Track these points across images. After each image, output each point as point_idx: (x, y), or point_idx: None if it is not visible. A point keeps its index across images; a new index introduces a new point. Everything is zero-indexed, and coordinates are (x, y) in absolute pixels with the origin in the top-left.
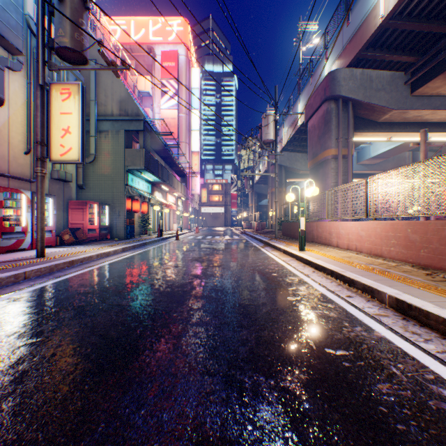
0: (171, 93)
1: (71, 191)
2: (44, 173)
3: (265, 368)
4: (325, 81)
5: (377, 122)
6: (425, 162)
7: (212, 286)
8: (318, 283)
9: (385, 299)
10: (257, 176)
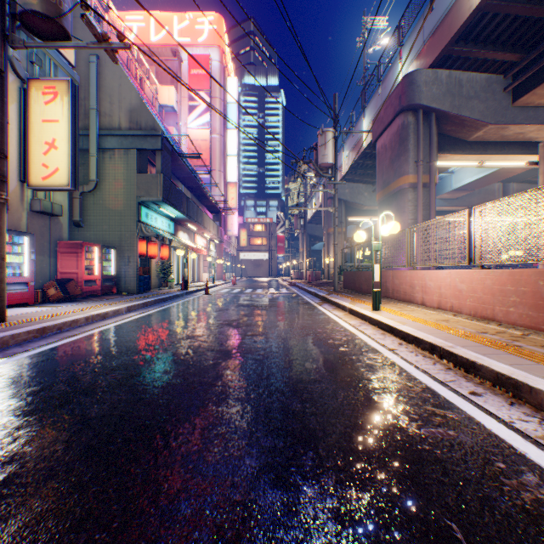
0: (201, 108)
1: (61, 229)
2: (4, 198)
3: None
4: (400, 87)
5: (466, 141)
6: None
7: (248, 373)
8: (414, 365)
9: None
10: (309, 214)
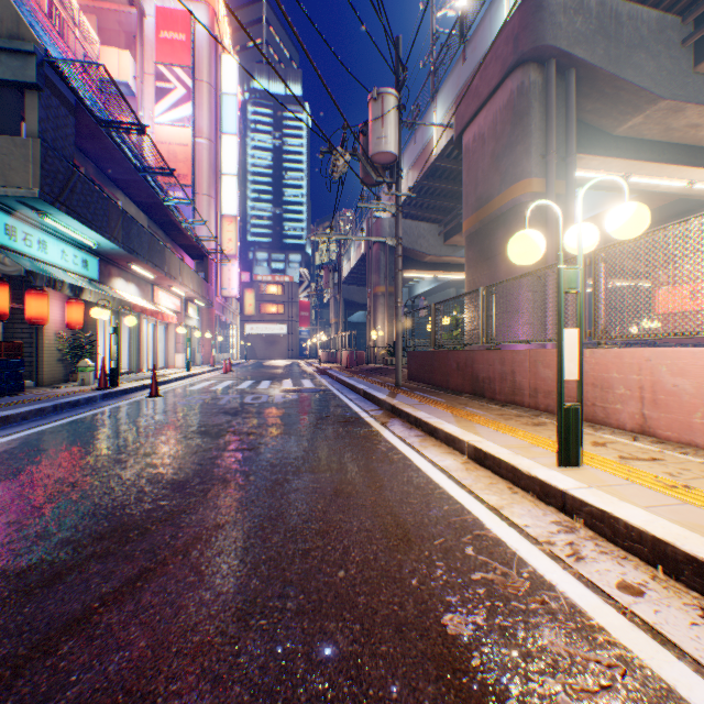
0: (177, 94)
1: None
2: None
3: None
4: (517, 18)
5: (612, 135)
6: None
7: None
8: None
9: None
10: (346, 270)
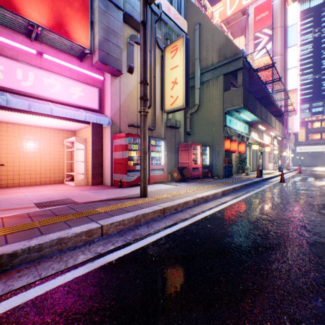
0: (263, 42)
1: (179, 136)
2: (146, 112)
3: None
4: None
5: None
6: None
7: None
8: None
9: None
10: None
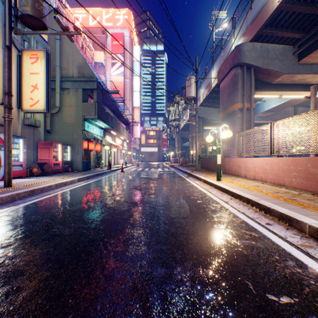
0: (118, 64)
1: (40, 135)
2: (11, 118)
3: None
4: (233, 52)
5: (271, 83)
6: None
7: (147, 214)
8: (237, 210)
9: (304, 228)
10: (181, 125)
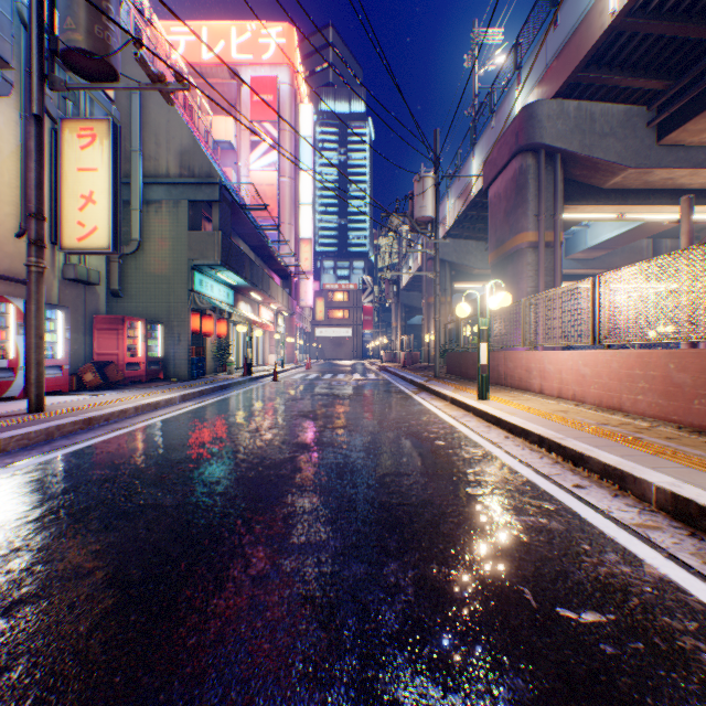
0: (266, 145)
1: (98, 301)
2: (43, 267)
3: (439, 663)
4: (517, 122)
5: (601, 188)
6: (702, 247)
7: (330, 466)
8: (518, 459)
9: (649, 493)
10: (405, 278)
